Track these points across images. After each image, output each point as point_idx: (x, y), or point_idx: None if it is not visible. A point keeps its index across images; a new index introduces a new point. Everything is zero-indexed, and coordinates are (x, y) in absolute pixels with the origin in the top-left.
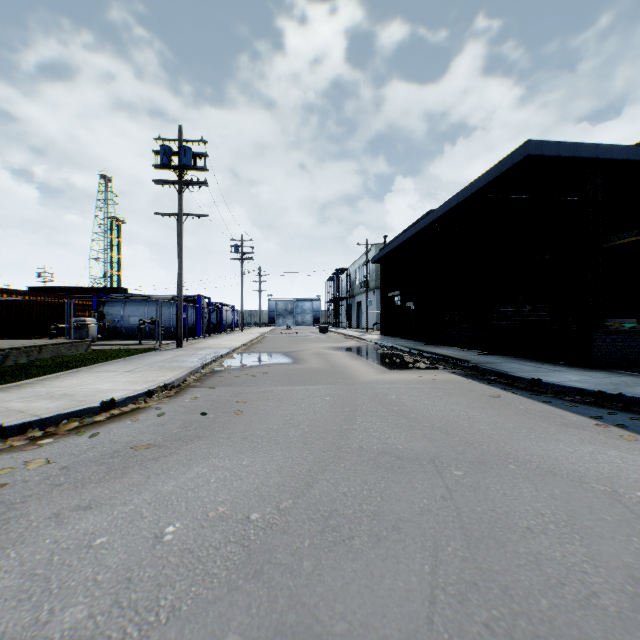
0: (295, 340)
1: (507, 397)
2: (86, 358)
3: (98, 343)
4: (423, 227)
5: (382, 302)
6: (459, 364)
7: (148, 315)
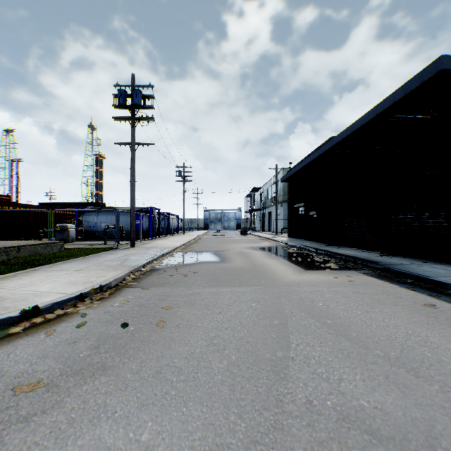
0: (222, 241)
1: (443, 307)
2: (54, 256)
3: (75, 243)
4: (327, 149)
5: (289, 212)
6: (368, 265)
7: (114, 222)
